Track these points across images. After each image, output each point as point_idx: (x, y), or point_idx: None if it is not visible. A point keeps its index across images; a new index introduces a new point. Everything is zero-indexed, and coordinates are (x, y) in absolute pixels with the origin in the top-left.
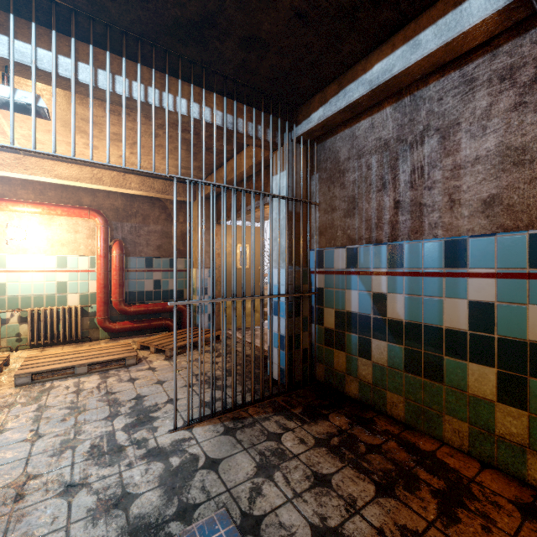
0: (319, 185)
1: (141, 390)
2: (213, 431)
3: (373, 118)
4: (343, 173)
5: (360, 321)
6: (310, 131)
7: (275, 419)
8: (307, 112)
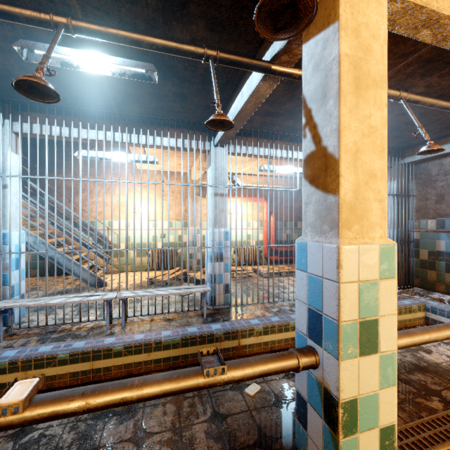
0: (415, 186)
1: None
2: None
3: None
4: (434, 181)
5: (446, 255)
6: (413, 161)
7: (403, 295)
8: (412, 153)
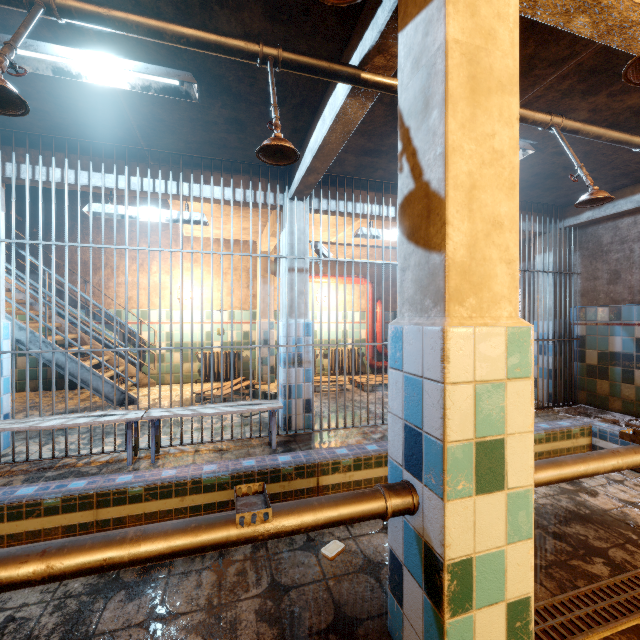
0: (580, 259)
1: None
2: None
3: (636, 217)
4: (606, 253)
5: (623, 358)
6: (577, 224)
7: (562, 415)
8: (575, 212)
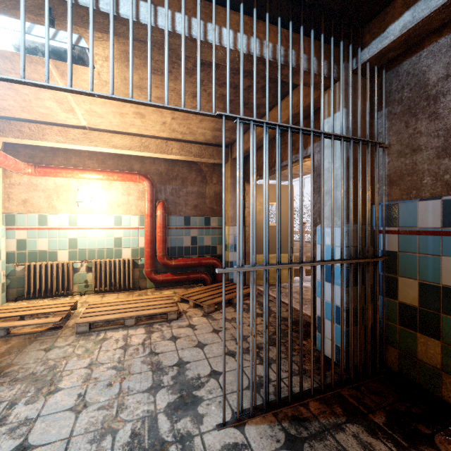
0: (388, 122)
1: (182, 353)
2: (271, 438)
3: None
4: (435, 98)
5: None
6: (383, 51)
7: (352, 431)
8: (380, 27)
